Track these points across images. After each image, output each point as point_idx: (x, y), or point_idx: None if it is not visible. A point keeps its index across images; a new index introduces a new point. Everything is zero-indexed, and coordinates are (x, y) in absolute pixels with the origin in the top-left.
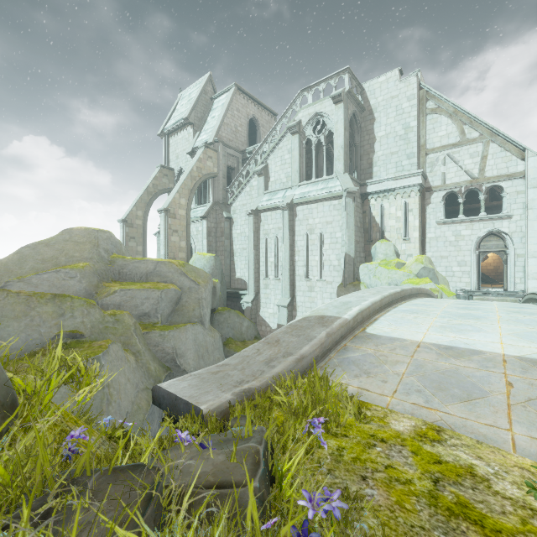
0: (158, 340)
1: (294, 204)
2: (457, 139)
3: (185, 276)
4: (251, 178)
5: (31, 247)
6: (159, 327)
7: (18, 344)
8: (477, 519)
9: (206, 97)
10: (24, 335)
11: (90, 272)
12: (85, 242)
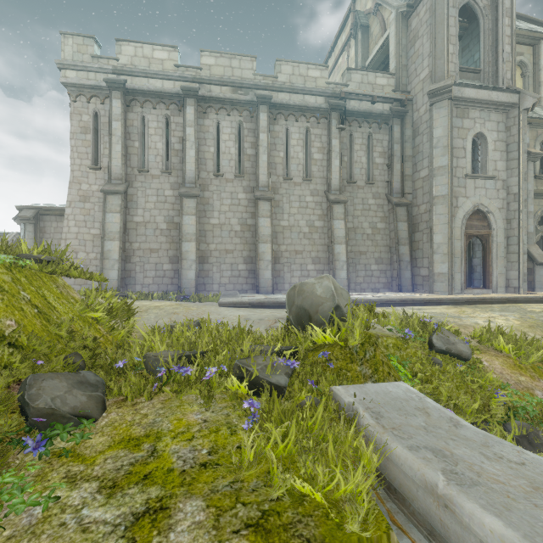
0: None
1: None
2: None
3: None
4: None
5: None
6: None
7: None
8: (131, 441)
9: None
10: None
11: None
12: None
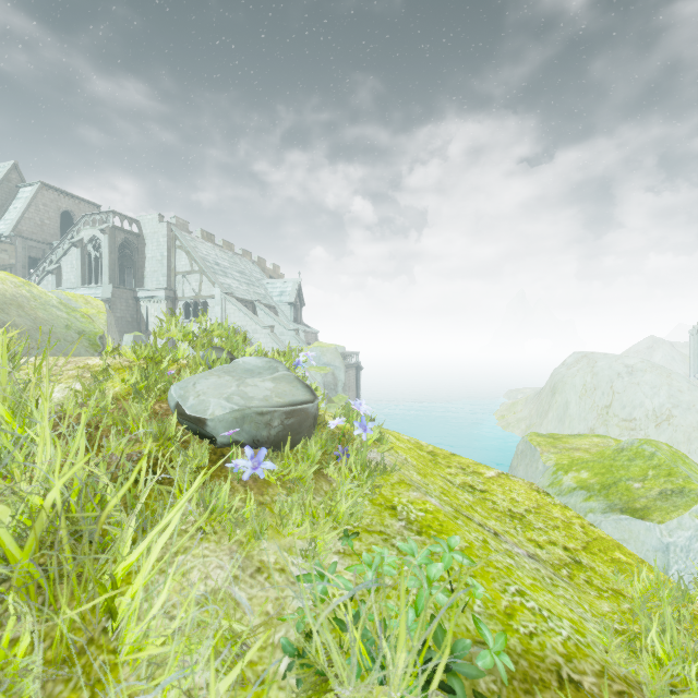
0: None
1: None
2: (190, 269)
3: None
4: (48, 274)
5: None
6: None
7: None
8: None
9: (10, 185)
10: None
11: None
12: None
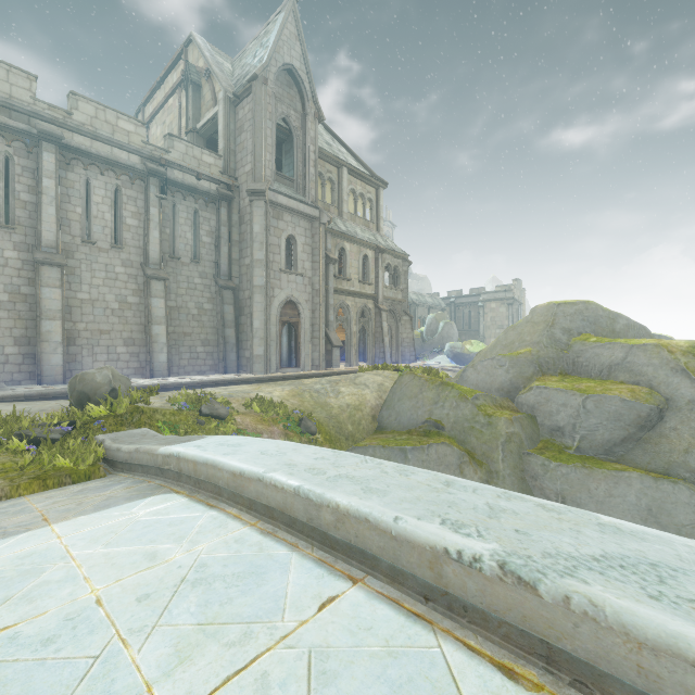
0: (537, 470)
1: None
2: None
3: (684, 375)
4: None
5: (505, 331)
6: (560, 454)
7: (405, 419)
8: None
9: None
10: (410, 413)
11: (525, 360)
12: (540, 321)
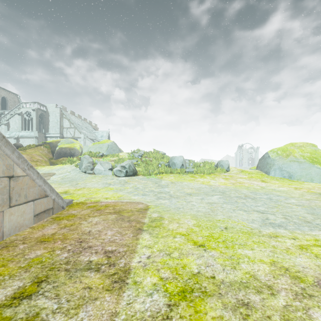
0: None
1: (19, 137)
2: (70, 126)
3: None
4: (1, 125)
5: None
6: None
7: None
8: None
9: None
10: None
11: None
12: None
